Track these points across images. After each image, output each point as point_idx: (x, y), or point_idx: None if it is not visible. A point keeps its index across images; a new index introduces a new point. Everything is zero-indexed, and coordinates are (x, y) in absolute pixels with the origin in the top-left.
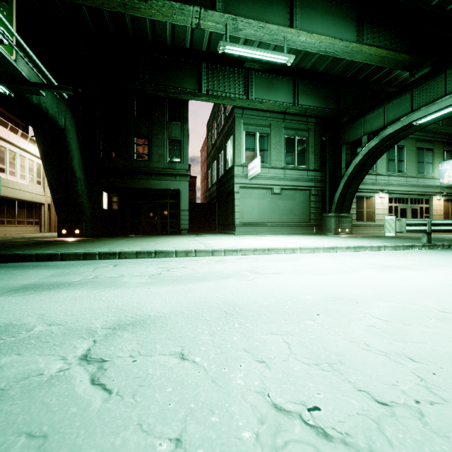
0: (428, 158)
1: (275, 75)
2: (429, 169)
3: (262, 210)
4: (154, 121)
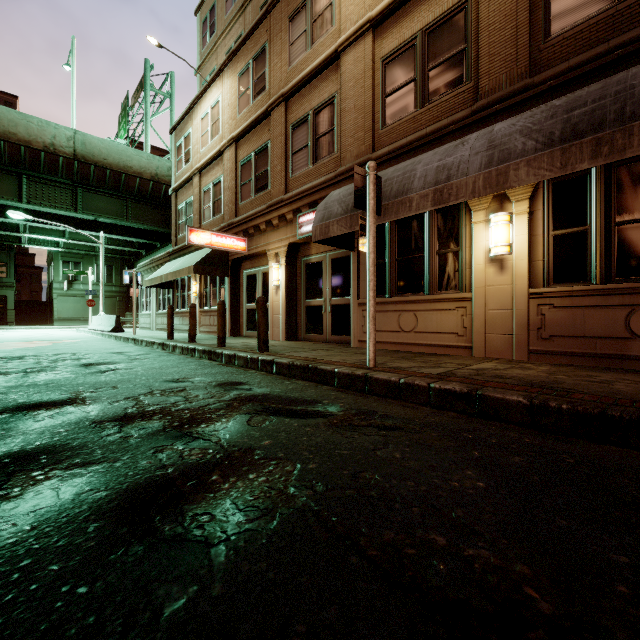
0: None
1: None
2: None
3: (77, 310)
4: None
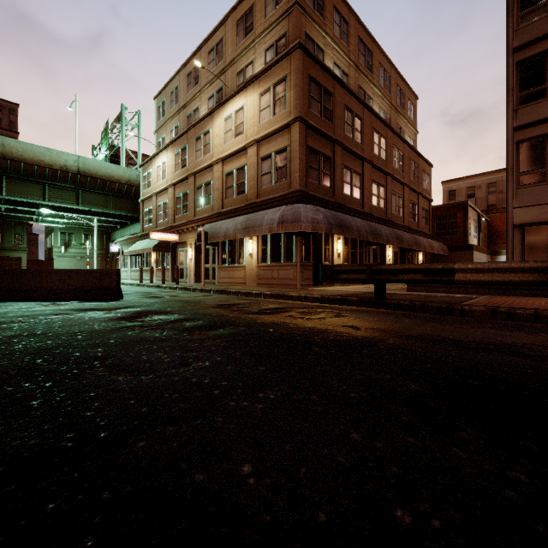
0: None
1: None
2: None
3: (71, 267)
4: (5, 225)
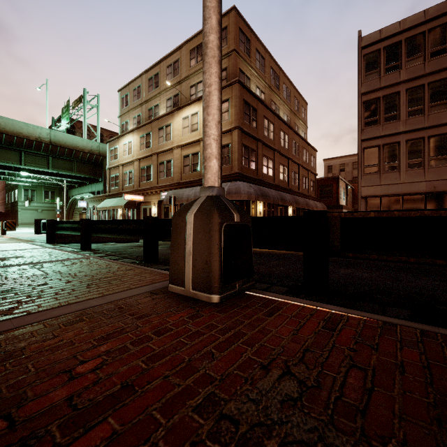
0: None
1: None
2: None
3: (33, 218)
4: None
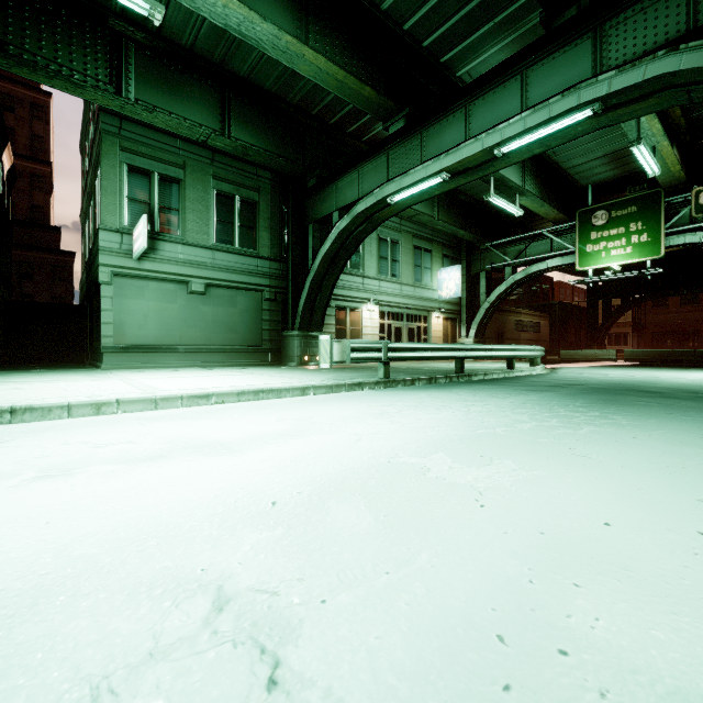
0: (426, 262)
1: (184, 69)
2: (428, 276)
3: (168, 322)
4: None
